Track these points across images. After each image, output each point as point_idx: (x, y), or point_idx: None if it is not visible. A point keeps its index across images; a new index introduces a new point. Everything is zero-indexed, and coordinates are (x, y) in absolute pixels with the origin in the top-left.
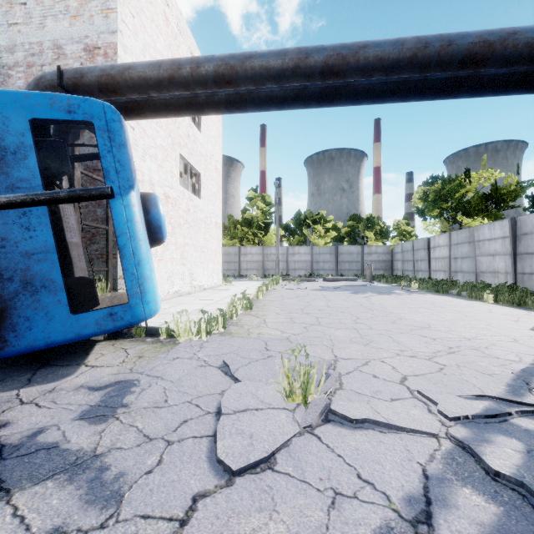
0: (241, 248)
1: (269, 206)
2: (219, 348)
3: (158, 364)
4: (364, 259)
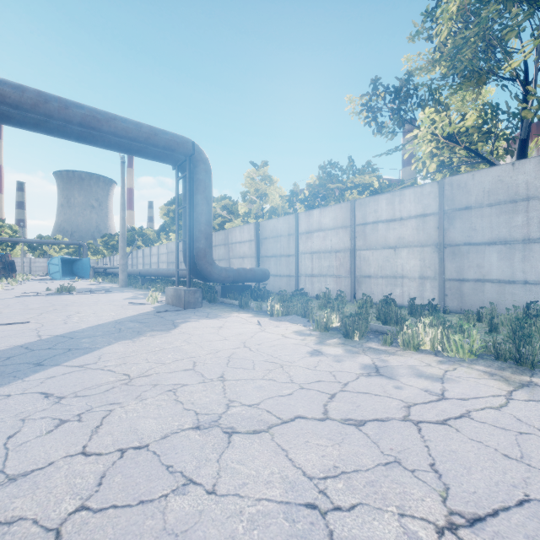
0: None
1: (16, 232)
2: None
3: None
4: None
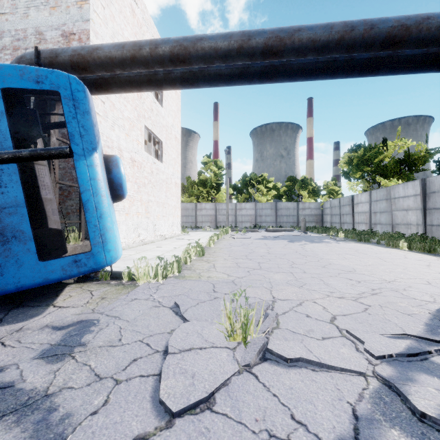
0: (197, 204)
1: (221, 169)
2: (173, 290)
3: (117, 304)
4: (299, 214)
